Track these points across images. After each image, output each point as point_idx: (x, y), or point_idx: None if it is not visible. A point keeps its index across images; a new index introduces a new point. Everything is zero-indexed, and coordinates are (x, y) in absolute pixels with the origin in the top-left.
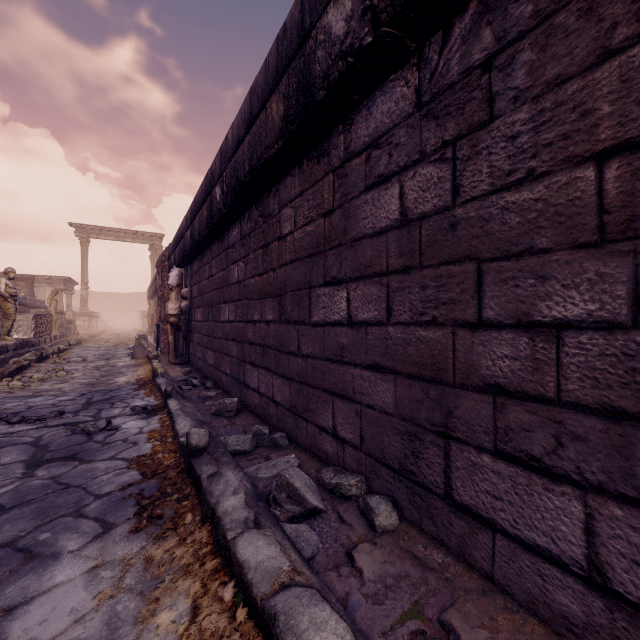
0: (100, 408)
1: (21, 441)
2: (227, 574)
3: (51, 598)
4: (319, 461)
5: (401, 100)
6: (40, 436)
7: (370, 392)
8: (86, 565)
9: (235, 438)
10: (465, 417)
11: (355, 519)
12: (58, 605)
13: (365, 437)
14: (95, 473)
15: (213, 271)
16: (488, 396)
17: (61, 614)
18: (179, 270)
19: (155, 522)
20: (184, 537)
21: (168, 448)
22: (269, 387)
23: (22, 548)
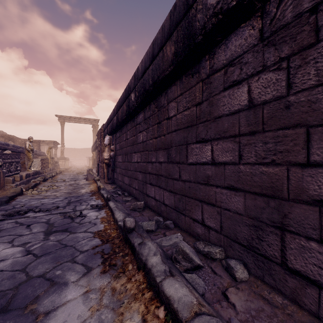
0: (75, 205)
1: (41, 221)
2: (158, 301)
3: (67, 308)
4: (193, 237)
5: (249, 37)
6: (49, 219)
7: (227, 201)
8: (81, 290)
9: (146, 223)
10: (297, 219)
11: (222, 272)
12: (71, 312)
13: (223, 226)
14: (78, 239)
15: (128, 137)
16: (315, 207)
17: (73, 318)
18: (109, 136)
19: (113, 268)
20: (130, 277)
21: (112, 227)
22: (161, 196)
23: (48, 278)
